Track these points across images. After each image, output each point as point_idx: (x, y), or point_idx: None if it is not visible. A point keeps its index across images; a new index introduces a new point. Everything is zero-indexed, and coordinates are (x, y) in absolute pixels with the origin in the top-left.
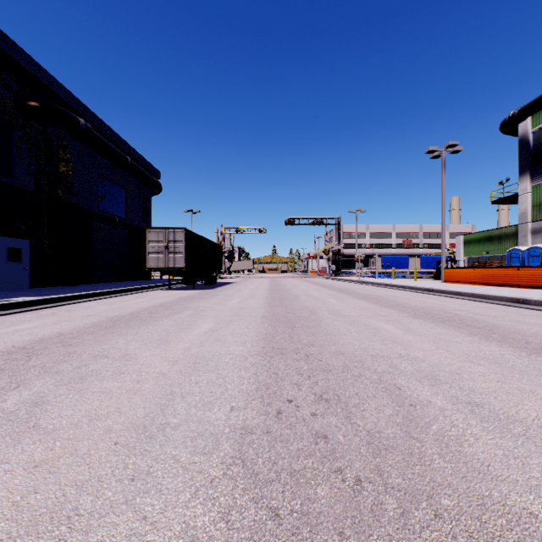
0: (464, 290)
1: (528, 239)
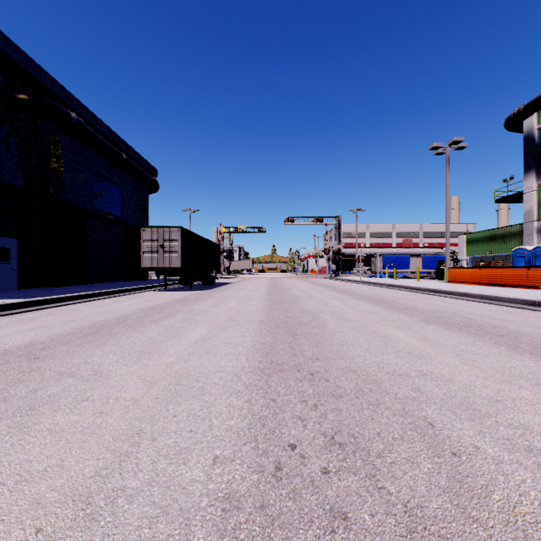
0: (473, 292)
1: (533, 238)
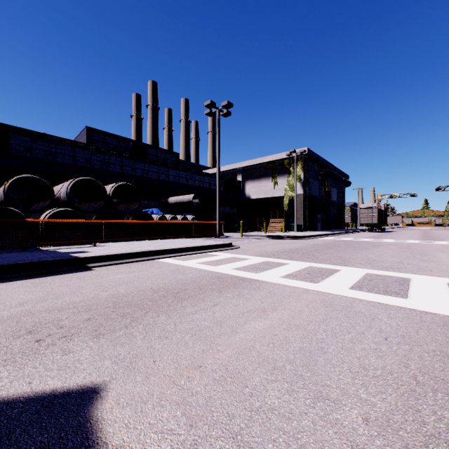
0: None
1: None
